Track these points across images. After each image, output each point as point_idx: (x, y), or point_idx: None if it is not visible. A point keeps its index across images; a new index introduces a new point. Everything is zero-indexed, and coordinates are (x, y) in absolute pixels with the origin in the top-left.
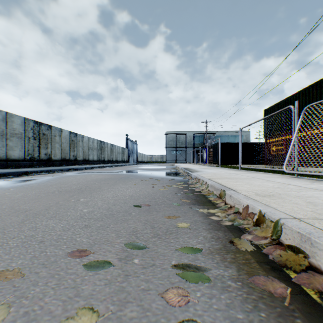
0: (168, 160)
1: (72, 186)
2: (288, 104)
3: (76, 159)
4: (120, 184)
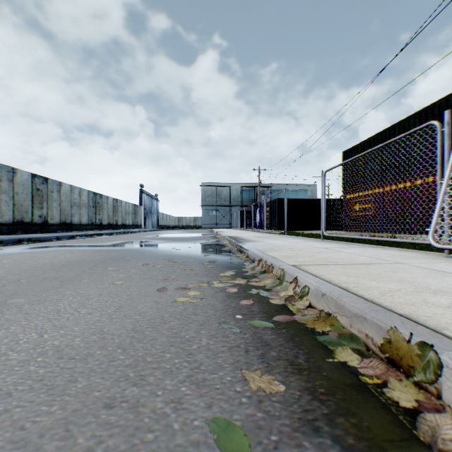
0: (205, 224)
1: None
2: (379, 143)
3: (47, 222)
4: (83, 281)
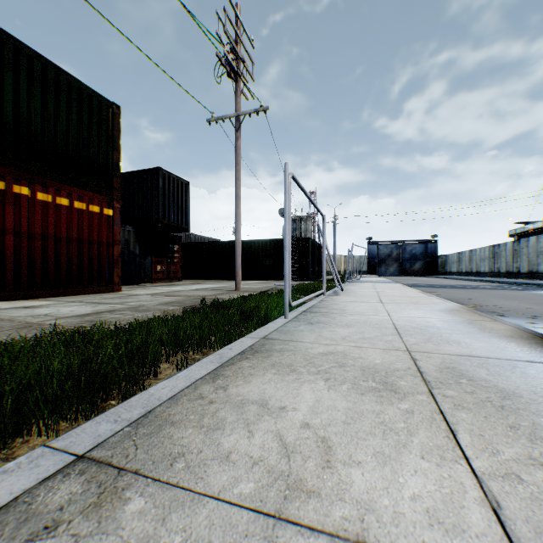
0: None
1: None
2: None
3: None
4: None
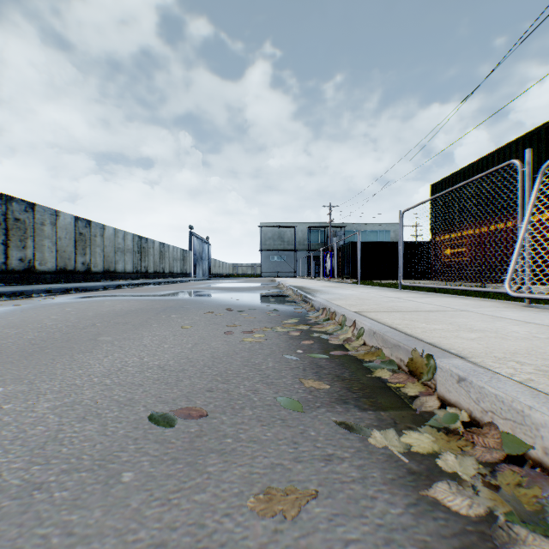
0: (265, 273)
1: (28, 334)
2: (474, 175)
3: (90, 270)
4: (153, 326)
